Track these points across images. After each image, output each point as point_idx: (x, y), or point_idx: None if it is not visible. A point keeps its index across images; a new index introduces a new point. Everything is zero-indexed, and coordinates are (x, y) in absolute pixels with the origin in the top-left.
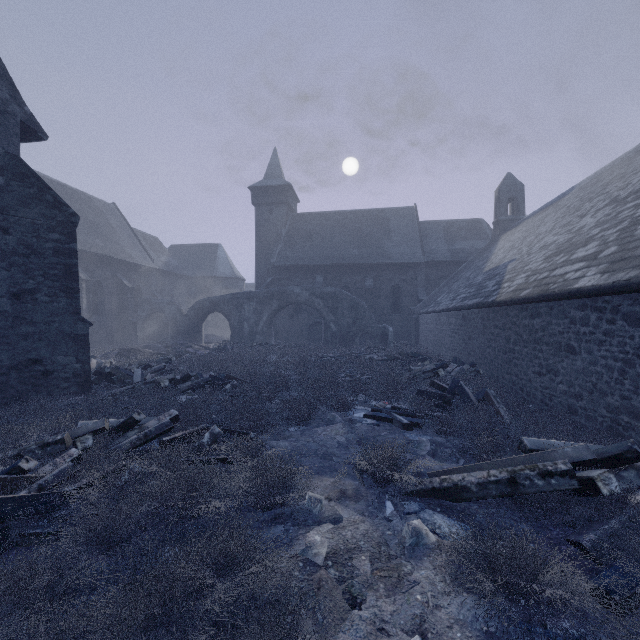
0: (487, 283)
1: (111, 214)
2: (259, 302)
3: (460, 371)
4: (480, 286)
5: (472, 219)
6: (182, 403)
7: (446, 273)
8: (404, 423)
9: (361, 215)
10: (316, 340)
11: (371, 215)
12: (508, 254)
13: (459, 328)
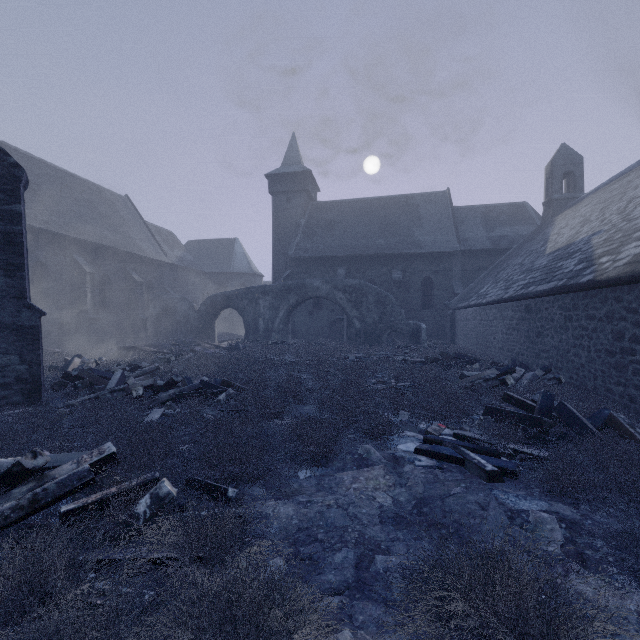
0: (562, 263)
1: (123, 206)
2: (275, 297)
3: (533, 378)
4: (549, 268)
5: (514, 203)
6: (147, 423)
7: (485, 263)
8: (489, 471)
9: (387, 202)
10: (338, 339)
11: (398, 201)
12: (583, 229)
13: (519, 323)
